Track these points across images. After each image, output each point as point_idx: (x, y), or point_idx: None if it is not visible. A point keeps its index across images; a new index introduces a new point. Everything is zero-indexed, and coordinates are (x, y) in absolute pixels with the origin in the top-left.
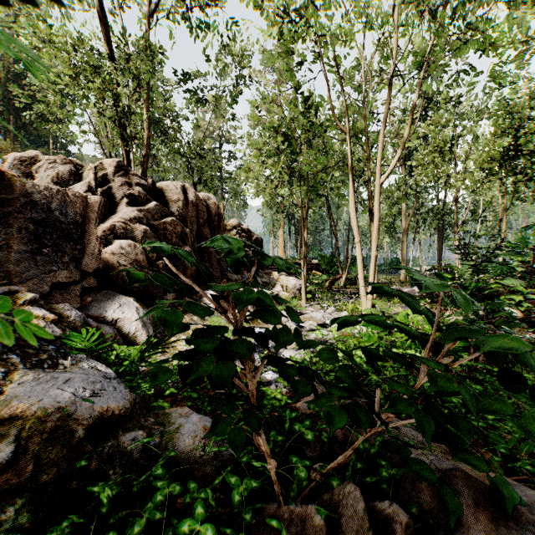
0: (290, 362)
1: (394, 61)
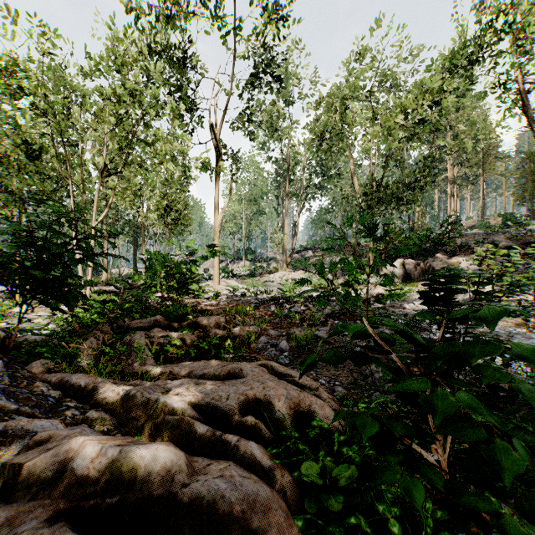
0: (51, 327)
1: (105, 161)
